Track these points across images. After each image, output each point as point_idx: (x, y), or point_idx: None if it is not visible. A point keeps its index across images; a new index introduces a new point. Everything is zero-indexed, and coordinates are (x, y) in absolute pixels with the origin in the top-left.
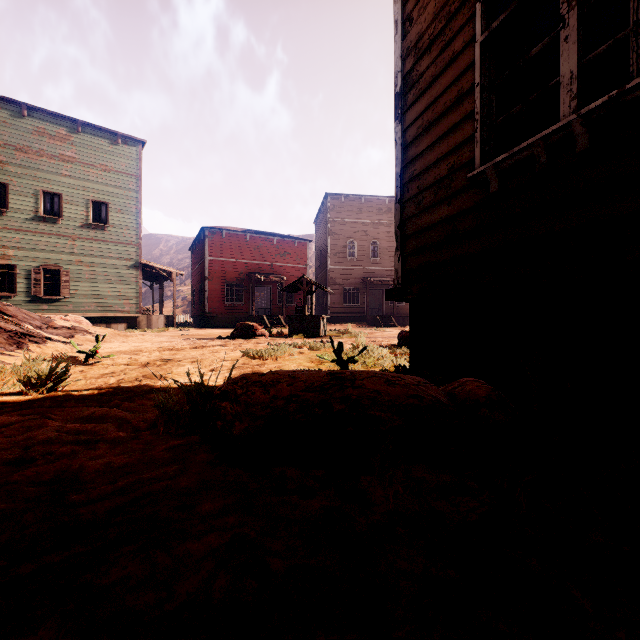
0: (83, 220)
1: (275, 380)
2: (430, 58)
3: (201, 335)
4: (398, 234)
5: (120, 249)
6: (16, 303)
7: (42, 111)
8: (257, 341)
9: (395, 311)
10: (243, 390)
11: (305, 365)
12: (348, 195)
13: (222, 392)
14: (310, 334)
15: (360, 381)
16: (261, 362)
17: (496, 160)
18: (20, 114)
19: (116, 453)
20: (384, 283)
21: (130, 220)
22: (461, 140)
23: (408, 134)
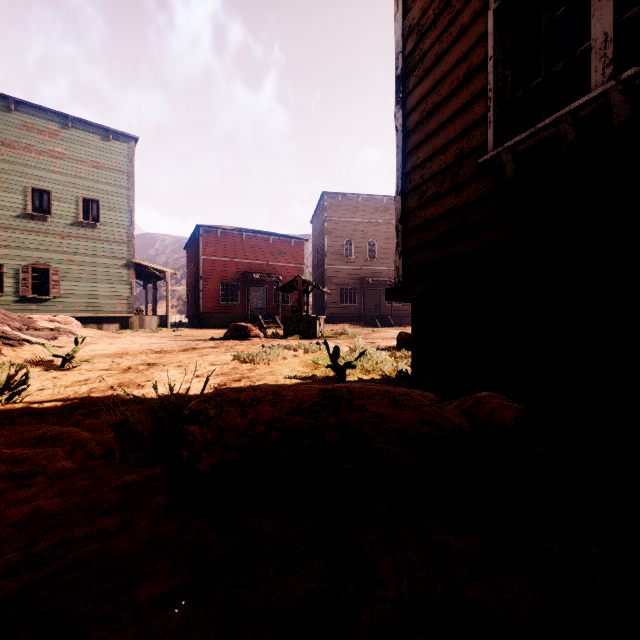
0: (73, 218)
1: (255, 398)
2: (435, 34)
3: (194, 336)
4: (399, 229)
5: (112, 248)
6: (3, 303)
7: (30, 105)
8: (251, 342)
9: (392, 311)
10: (216, 411)
11: (299, 370)
12: (345, 194)
13: (191, 412)
14: (306, 335)
15: (360, 401)
16: (252, 366)
17: (513, 141)
18: (7, 108)
19: (52, 494)
20: (381, 283)
21: (122, 218)
22: (471, 122)
23: (410, 119)
